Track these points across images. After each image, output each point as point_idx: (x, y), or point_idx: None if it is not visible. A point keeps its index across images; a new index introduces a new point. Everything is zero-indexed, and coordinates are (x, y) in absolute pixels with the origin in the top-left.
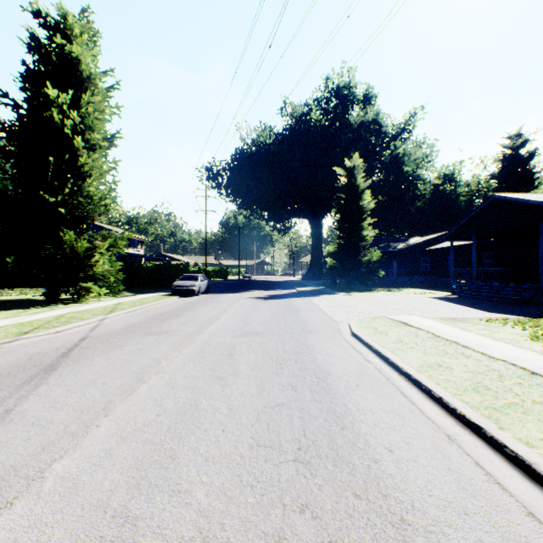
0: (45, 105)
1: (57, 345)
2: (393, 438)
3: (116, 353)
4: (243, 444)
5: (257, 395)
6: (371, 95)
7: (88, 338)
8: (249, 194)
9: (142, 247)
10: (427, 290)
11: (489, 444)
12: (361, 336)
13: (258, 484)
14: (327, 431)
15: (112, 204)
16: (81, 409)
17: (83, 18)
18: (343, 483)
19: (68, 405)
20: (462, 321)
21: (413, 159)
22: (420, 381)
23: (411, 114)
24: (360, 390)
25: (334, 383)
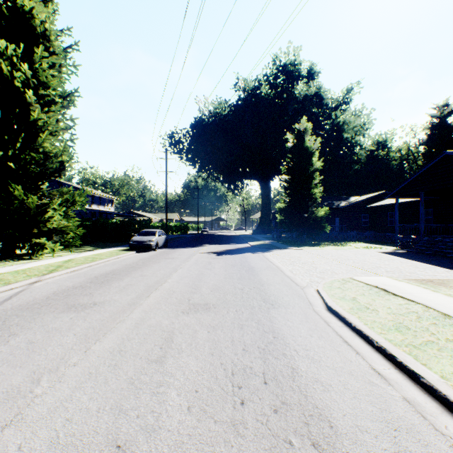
0: None
1: None
2: None
3: None
4: None
5: None
6: (314, 71)
7: None
8: (206, 158)
9: (112, 205)
10: (370, 244)
11: None
12: (344, 315)
13: None
14: None
15: (69, 160)
16: None
17: None
18: None
19: None
20: (446, 286)
21: (352, 127)
22: None
23: (348, 89)
24: None
25: None
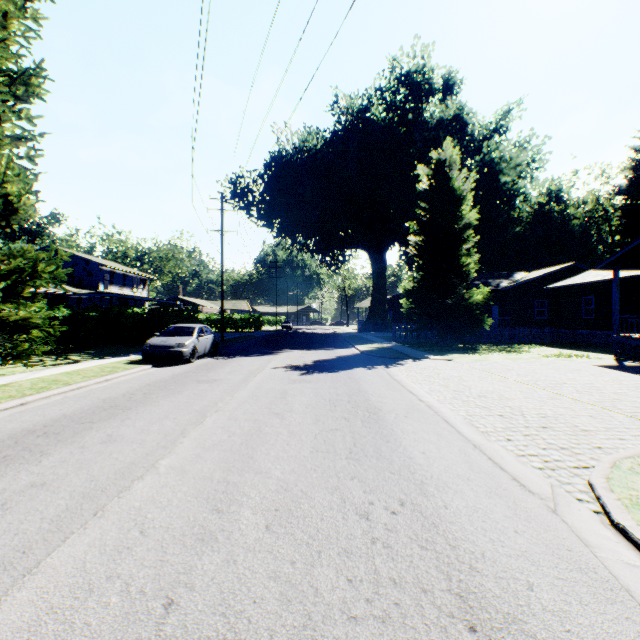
0: None
1: None
2: None
3: None
4: None
5: None
6: (453, 81)
7: None
8: (288, 215)
9: (144, 287)
10: (560, 349)
11: None
12: None
13: None
14: None
15: (24, 196)
16: None
17: None
18: None
19: None
20: None
21: (514, 166)
22: None
23: (503, 112)
24: None
25: None
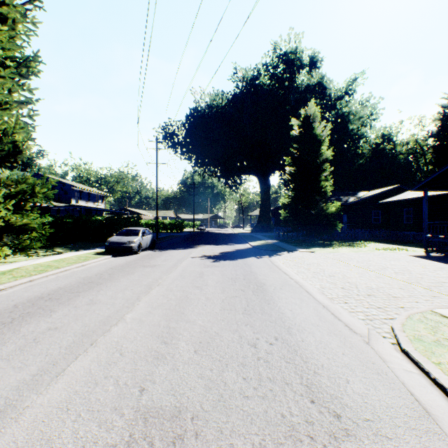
0: None
1: None
2: None
3: None
4: None
5: None
6: (316, 59)
7: None
8: (202, 152)
9: (102, 201)
10: (389, 245)
11: None
12: None
13: None
14: None
15: (26, 141)
16: None
17: None
18: None
19: None
20: None
21: (358, 118)
22: None
23: (351, 80)
24: None
25: None
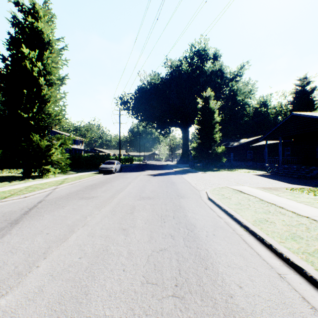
0: (21, 58)
1: (22, 206)
2: (241, 276)
3: (59, 211)
4: (137, 281)
5: (148, 242)
6: (217, 54)
7: (43, 201)
8: (145, 113)
9: (82, 144)
10: (251, 170)
11: (309, 281)
12: (214, 200)
13: (146, 317)
14: (195, 271)
15: (63, 118)
16: (29, 253)
17: (45, 6)
18: (208, 316)
19: (20, 250)
20: (276, 190)
21: (243, 93)
22: (255, 232)
23: (241, 66)
24: (216, 238)
25: (199, 233)
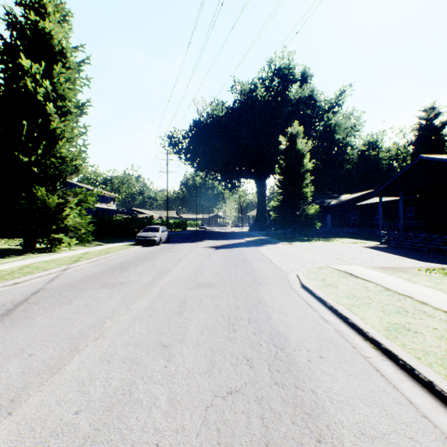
0: (19, 74)
1: (6, 300)
2: None
3: (62, 310)
4: None
5: (206, 375)
6: (307, 75)
7: (42, 290)
8: (204, 158)
9: (114, 203)
10: (357, 240)
11: None
12: (312, 289)
13: None
14: (298, 446)
15: (82, 164)
16: None
17: None
18: None
19: None
20: (403, 272)
21: (343, 129)
22: (395, 353)
23: (340, 91)
24: (326, 365)
25: (295, 354)
